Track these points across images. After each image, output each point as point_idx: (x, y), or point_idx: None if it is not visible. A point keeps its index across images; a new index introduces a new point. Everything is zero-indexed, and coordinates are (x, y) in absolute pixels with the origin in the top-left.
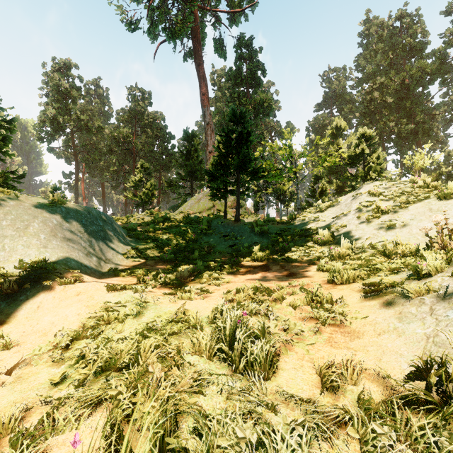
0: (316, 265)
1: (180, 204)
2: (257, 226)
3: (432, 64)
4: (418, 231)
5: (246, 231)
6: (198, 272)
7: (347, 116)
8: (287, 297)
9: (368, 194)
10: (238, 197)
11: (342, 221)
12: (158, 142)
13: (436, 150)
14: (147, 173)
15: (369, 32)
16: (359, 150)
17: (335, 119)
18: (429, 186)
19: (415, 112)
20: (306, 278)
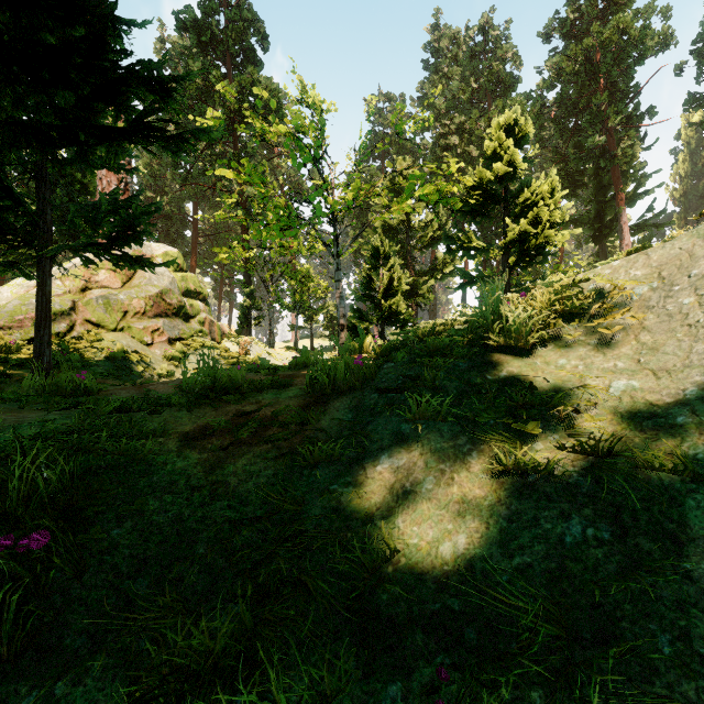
0: None
1: None
2: None
3: None
4: None
5: None
6: None
7: None
8: None
9: None
10: None
11: None
12: None
13: None
14: None
15: (439, 47)
16: (500, 170)
17: (399, 160)
18: None
19: None
20: None
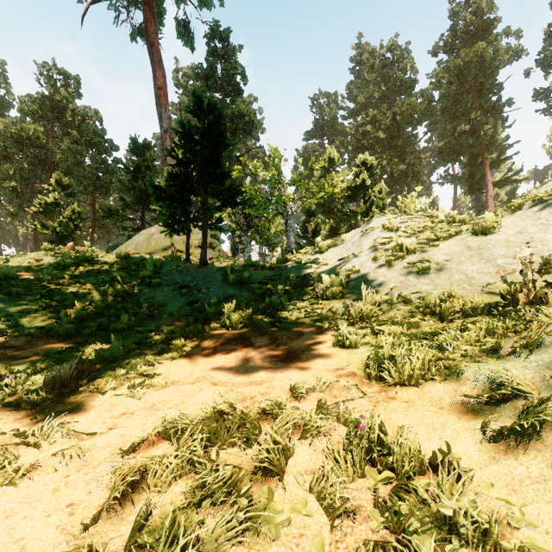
0: (328, 334)
1: (123, 242)
2: (233, 271)
3: (420, 104)
4: (462, 276)
5: (216, 279)
6: (112, 359)
7: (338, 149)
8: (294, 445)
9: (382, 229)
10: (205, 228)
11: (352, 264)
12: (92, 152)
13: (422, 196)
14: (68, 194)
15: (361, 59)
16: (359, 180)
17: (328, 149)
18: (456, 219)
19: (405, 152)
20: (320, 365)
